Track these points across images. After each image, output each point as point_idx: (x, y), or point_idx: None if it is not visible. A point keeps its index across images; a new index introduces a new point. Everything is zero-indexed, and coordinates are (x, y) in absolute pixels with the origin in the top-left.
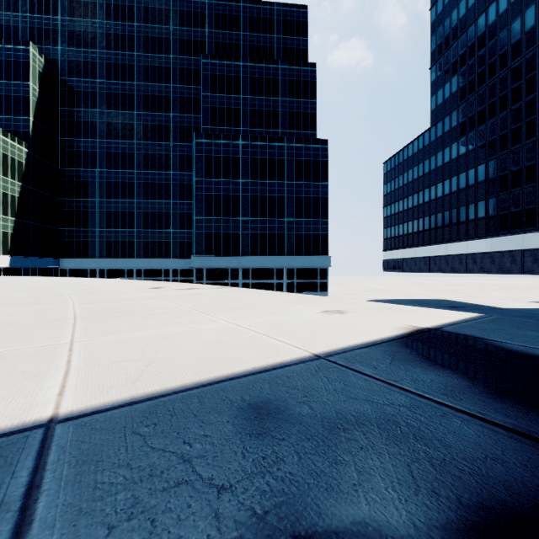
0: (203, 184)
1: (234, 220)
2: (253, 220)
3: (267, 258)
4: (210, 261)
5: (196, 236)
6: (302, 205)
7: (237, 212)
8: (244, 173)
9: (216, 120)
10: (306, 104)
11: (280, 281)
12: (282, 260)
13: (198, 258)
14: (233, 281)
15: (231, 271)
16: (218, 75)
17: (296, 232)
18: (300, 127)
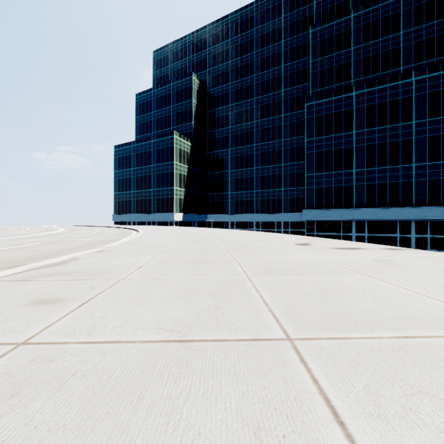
0: (313, 143)
1: (346, 173)
2: (368, 170)
3: (387, 210)
4: (320, 214)
5: (307, 191)
6: (439, 144)
7: (350, 164)
8: (358, 123)
9: (325, 80)
10: (441, 24)
11: (406, 236)
12: (408, 212)
13: (309, 211)
14: (345, 234)
15: (342, 224)
16: (327, 38)
17: (429, 178)
18: (431, 55)
